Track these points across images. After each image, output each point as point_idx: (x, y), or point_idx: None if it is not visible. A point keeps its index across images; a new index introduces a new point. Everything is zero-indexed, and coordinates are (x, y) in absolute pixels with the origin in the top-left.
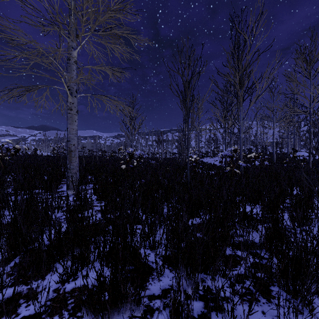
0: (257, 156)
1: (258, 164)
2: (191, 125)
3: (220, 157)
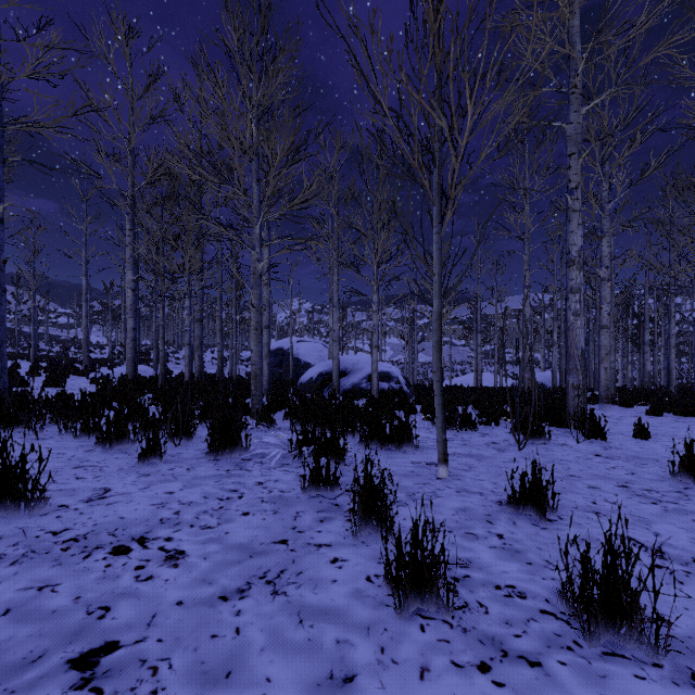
0: None
1: None
2: None
3: None
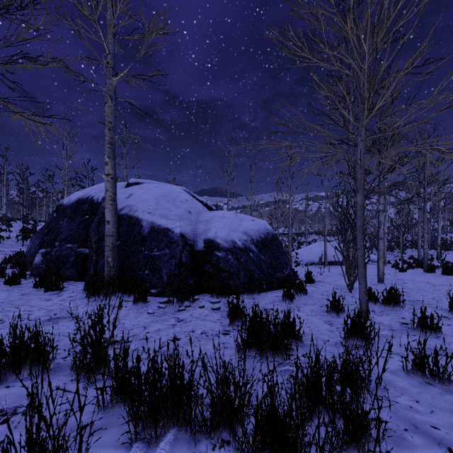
0: None
1: None
2: None
3: None
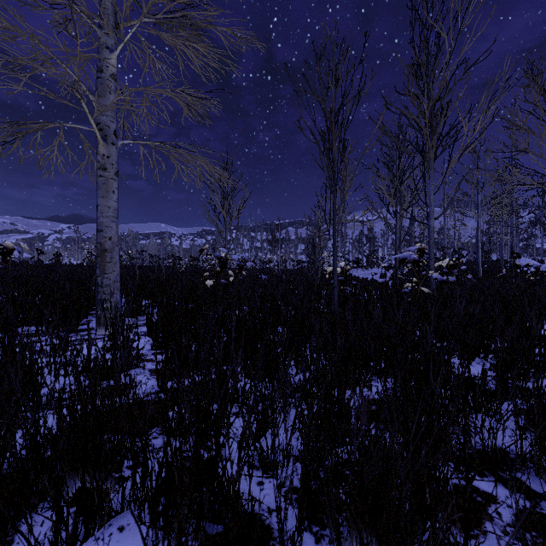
0: (451, 265)
1: (455, 279)
2: (341, 199)
3: (380, 269)
